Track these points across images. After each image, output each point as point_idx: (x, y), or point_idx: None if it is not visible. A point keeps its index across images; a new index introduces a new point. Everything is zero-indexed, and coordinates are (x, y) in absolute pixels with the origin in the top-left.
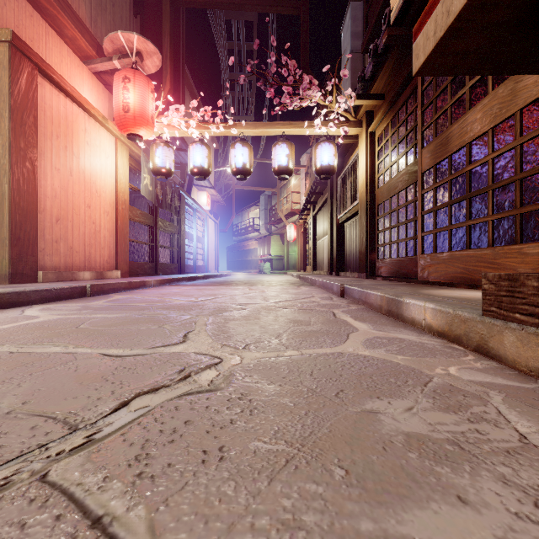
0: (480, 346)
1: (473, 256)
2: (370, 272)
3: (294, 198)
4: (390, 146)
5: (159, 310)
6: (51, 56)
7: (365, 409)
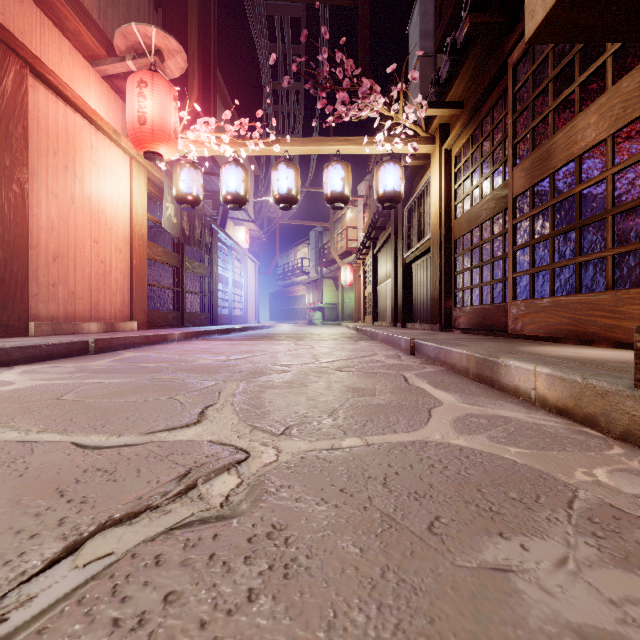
0: (630, 433)
1: (585, 302)
2: (446, 323)
3: (350, 234)
4: (471, 166)
5: (176, 373)
6: (48, 53)
7: (486, 563)
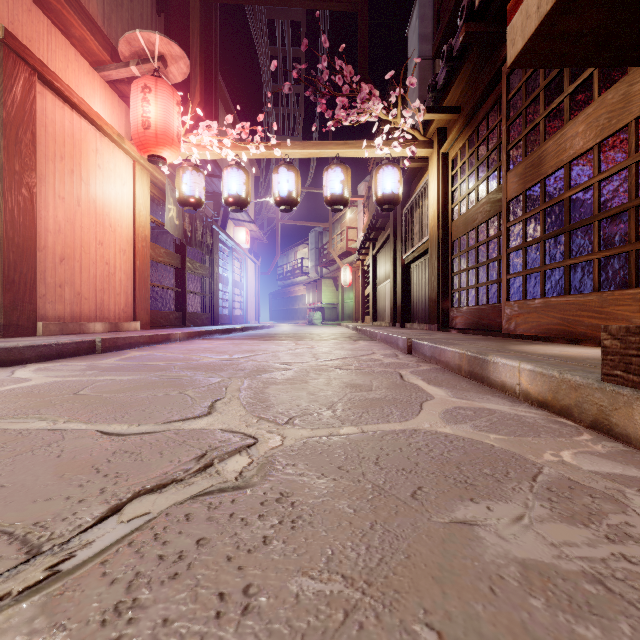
0: (598, 421)
1: (574, 303)
2: (443, 323)
3: (350, 235)
4: (467, 169)
5: (183, 370)
6: (55, 59)
7: (456, 519)
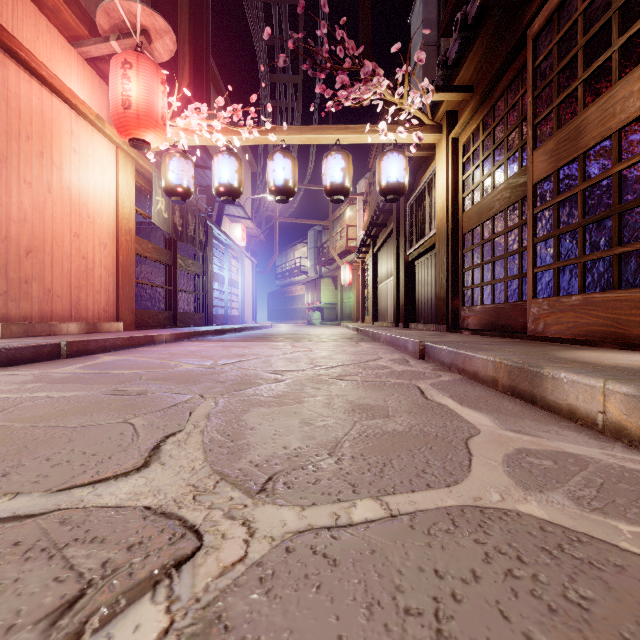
0: None
1: (627, 300)
2: (453, 323)
3: (349, 233)
4: (481, 154)
5: (148, 383)
6: (21, 28)
7: None
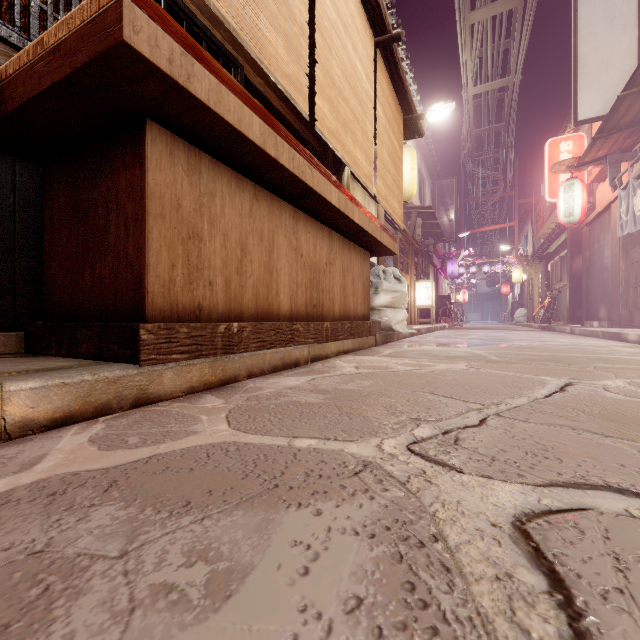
0: (139, 399)
1: None
2: None
3: None
4: None
5: None
6: None
7: (324, 400)
